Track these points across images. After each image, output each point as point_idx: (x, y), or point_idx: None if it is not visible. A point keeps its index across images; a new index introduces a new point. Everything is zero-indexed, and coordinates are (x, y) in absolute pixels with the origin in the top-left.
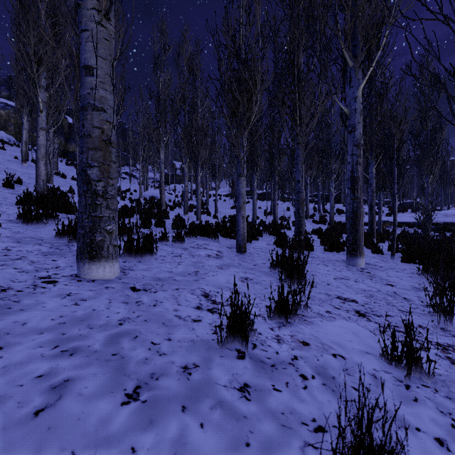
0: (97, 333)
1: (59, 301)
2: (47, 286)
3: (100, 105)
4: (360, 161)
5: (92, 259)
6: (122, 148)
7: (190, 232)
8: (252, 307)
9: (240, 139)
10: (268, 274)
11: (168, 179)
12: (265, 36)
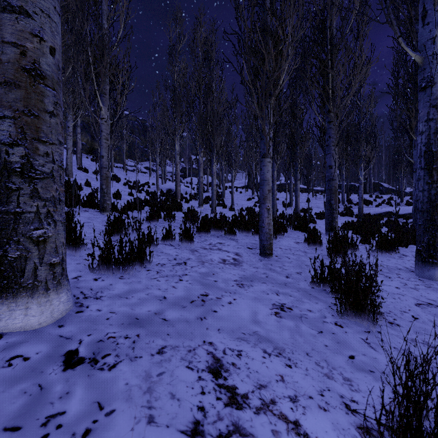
0: None
1: None
2: None
3: (18, 3)
4: None
5: (1, 294)
6: (143, 145)
7: (201, 228)
8: None
9: (265, 108)
10: (311, 294)
11: (186, 173)
12: None
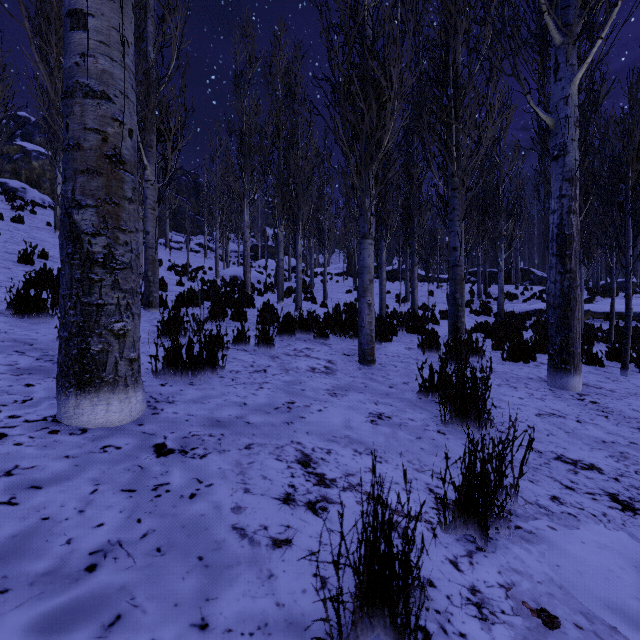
0: (10, 614)
1: None
2: None
3: (100, 87)
4: (576, 206)
5: (83, 388)
6: (195, 211)
7: (283, 330)
8: (414, 528)
9: (365, 176)
10: (416, 404)
11: (258, 252)
12: (406, 5)
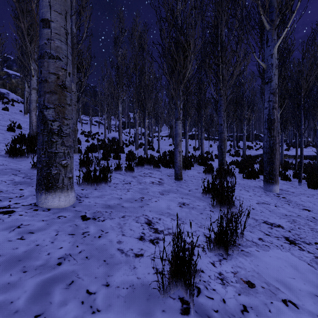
0: (29, 280)
1: (5, 234)
2: (2, 217)
3: (56, 54)
4: (276, 106)
5: (48, 190)
6: (94, 104)
7: (138, 164)
8: (194, 247)
9: (177, 90)
10: (201, 199)
11: (125, 125)
12: (197, 9)
